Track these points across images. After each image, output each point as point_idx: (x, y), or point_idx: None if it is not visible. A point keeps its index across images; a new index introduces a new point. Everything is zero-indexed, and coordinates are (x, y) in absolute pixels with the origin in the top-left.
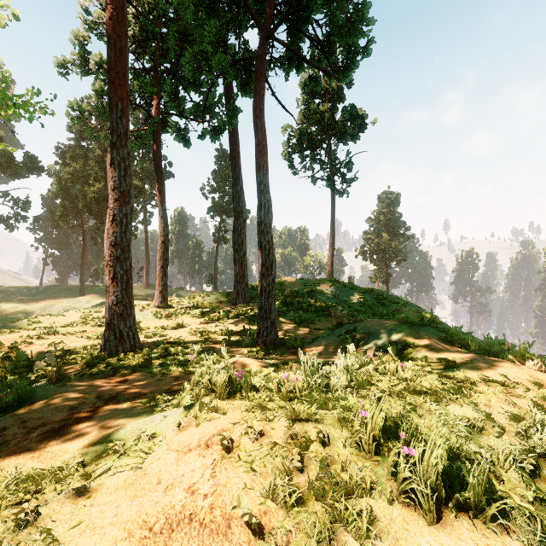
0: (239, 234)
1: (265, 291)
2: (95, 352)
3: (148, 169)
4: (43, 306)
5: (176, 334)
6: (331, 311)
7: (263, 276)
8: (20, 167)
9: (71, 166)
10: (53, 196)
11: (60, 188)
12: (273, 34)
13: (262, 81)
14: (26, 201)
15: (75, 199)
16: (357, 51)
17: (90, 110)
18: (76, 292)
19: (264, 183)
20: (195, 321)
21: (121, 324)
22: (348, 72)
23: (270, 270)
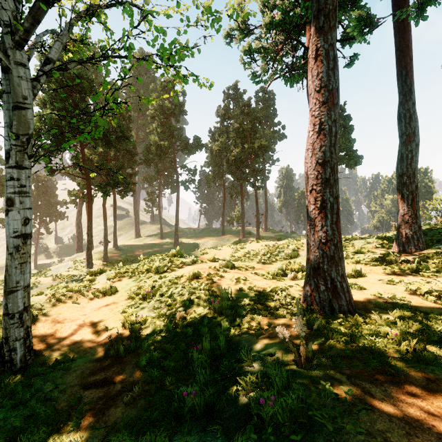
0: (408, 163)
1: None
2: (294, 301)
3: (268, 134)
4: (202, 241)
5: (377, 288)
6: None
7: None
8: (191, 147)
9: (218, 141)
10: (207, 165)
11: (212, 158)
12: None
13: None
14: (194, 169)
15: (220, 165)
16: None
17: (260, 48)
18: (219, 232)
19: None
20: (369, 269)
21: (332, 270)
22: None
23: None
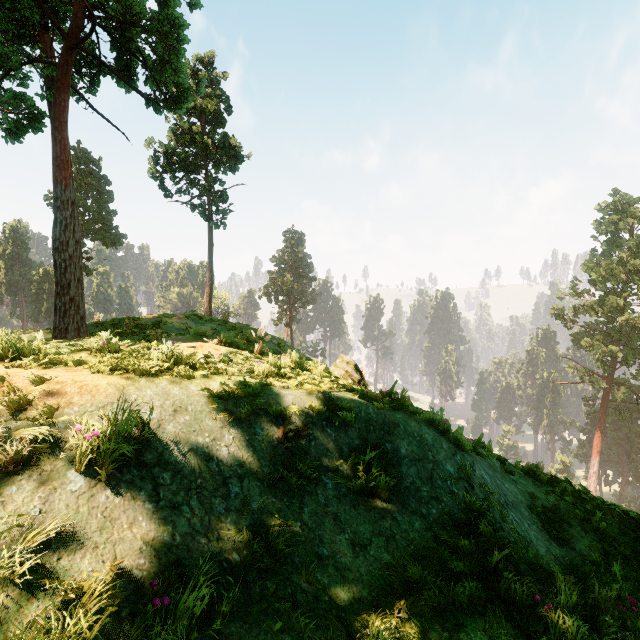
0: None
1: (61, 310)
2: None
3: None
4: None
5: None
6: (150, 334)
7: (58, 295)
8: None
9: None
10: None
11: None
12: (79, 46)
13: (64, 92)
14: None
15: None
16: (186, 87)
17: None
18: None
19: (61, 200)
20: None
21: None
22: (182, 104)
23: (67, 289)
